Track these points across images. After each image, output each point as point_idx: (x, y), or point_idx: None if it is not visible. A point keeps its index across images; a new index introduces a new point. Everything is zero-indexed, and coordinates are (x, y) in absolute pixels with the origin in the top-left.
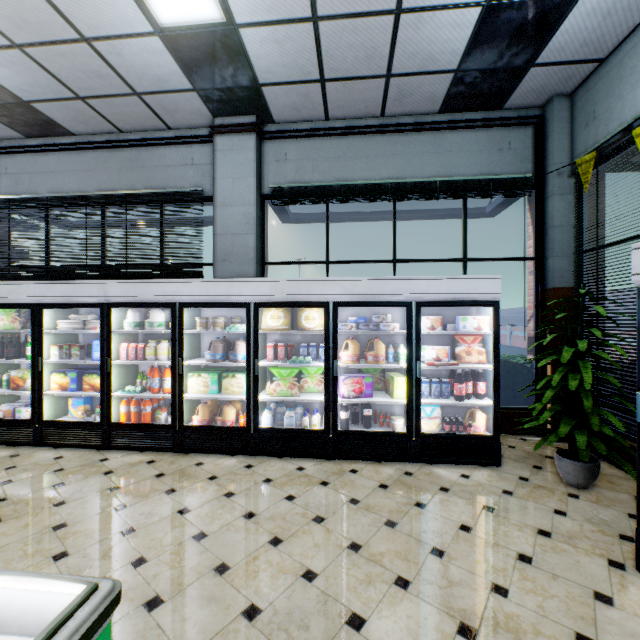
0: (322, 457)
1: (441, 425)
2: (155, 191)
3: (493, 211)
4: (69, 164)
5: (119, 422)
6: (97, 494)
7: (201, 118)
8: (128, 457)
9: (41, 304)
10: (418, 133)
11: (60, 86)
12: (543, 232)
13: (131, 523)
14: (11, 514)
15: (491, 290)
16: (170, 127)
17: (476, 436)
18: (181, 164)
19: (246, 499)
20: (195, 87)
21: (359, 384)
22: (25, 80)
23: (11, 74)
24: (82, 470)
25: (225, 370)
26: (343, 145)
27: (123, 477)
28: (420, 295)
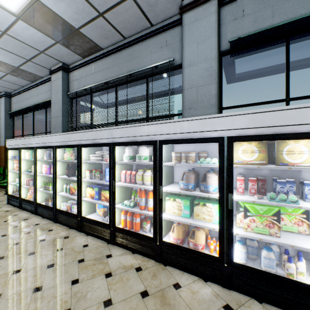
0: None
1: None
2: (143, 69)
3: None
4: (100, 67)
5: (119, 227)
6: (94, 308)
7: (173, 5)
8: (123, 257)
9: (80, 145)
10: None
11: (89, 7)
12: None
13: None
14: None
15: None
16: (152, 24)
17: None
18: (159, 47)
19: None
20: None
21: None
22: (73, 10)
23: (66, 7)
24: (93, 265)
25: (193, 196)
26: None
27: (116, 286)
28: None
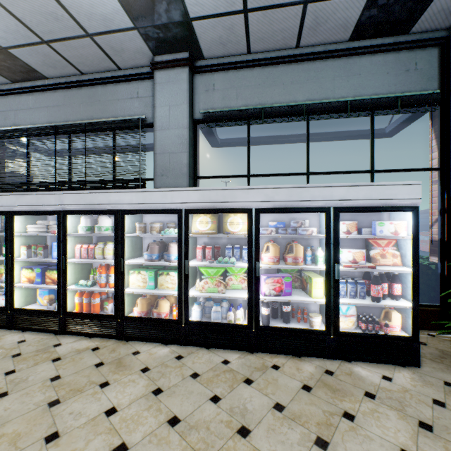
0: (245, 349)
1: (356, 322)
2: (108, 120)
3: (392, 131)
4: (43, 102)
5: (72, 311)
6: (38, 385)
7: (143, 57)
8: (77, 343)
9: (12, 212)
10: (330, 60)
11: (27, 31)
12: (449, 144)
13: (57, 425)
14: None
15: (410, 196)
16: (120, 67)
17: (394, 337)
18: (129, 97)
19: (172, 398)
20: (136, 25)
21: (279, 283)
22: None
23: None
24: (35, 356)
25: (162, 268)
26: (263, 74)
27: (67, 365)
28: (338, 201)
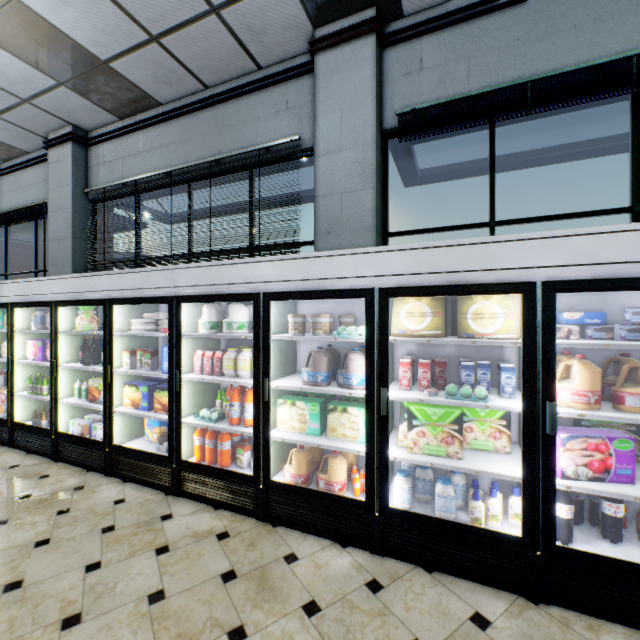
0: (517, 591)
1: None
2: (242, 151)
3: None
4: (156, 140)
5: (189, 460)
6: (129, 608)
7: (297, 36)
8: (196, 517)
9: (111, 300)
10: None
11: (129, 23)
12: None
13: None
14: (1, 632)
15: None
16: (259, 65)
17: None
18: (273, 112)
19: None
20: None
21: (600, 452)
22: (93, 24)
23: (78, 18)
24: (133, 536)
25: (330, 396)
26: (525, 18)
27: (177, 567)
28: None
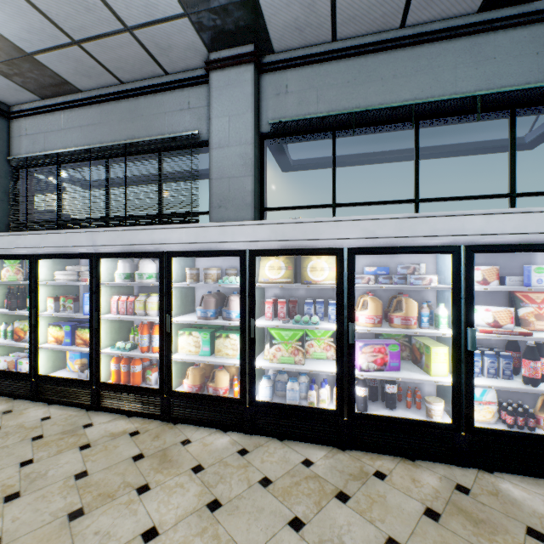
0: (333, 444)
1: (497, 413)
2: (152, 138)
3: (536, 139)
4: (77, 120)
5: (107, 382)
6: (59, 484)
7: (196, 55)
8: (113, 424)
9: (37, 255)
10: (449, 41)
11: (54, 29)
12: None
13: None
14: None
15: None
16: (167, 71)
17: None
18: (178, 109)
19: (235, 518)
20: (186, 10)
21: (381, 353)
22: (20, 25)
23: (6, 19)
24: (60, 440)
25: (219, 327)
26: (353, 68)
27: (97, 456)
28: (473, 236)
